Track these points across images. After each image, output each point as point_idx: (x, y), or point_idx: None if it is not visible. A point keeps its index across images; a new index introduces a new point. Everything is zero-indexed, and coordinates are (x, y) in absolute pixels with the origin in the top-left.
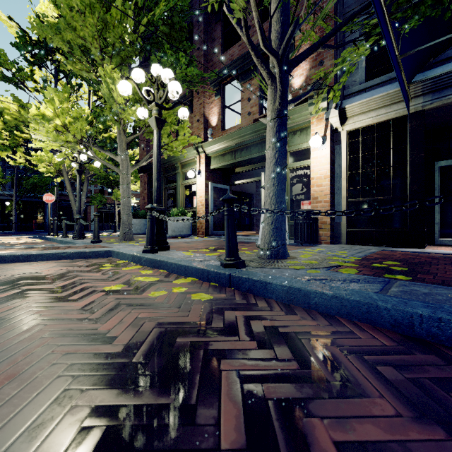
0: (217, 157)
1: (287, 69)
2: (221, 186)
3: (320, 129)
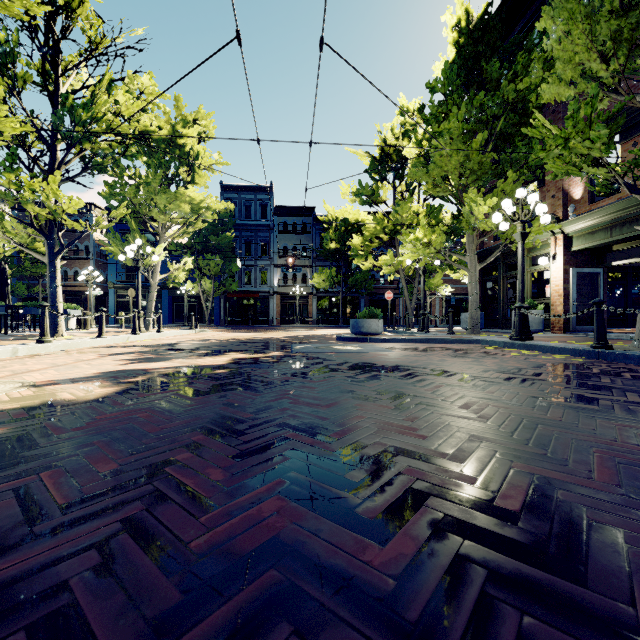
0: (581, 237)
1: None
2: (588, 270)
3: None
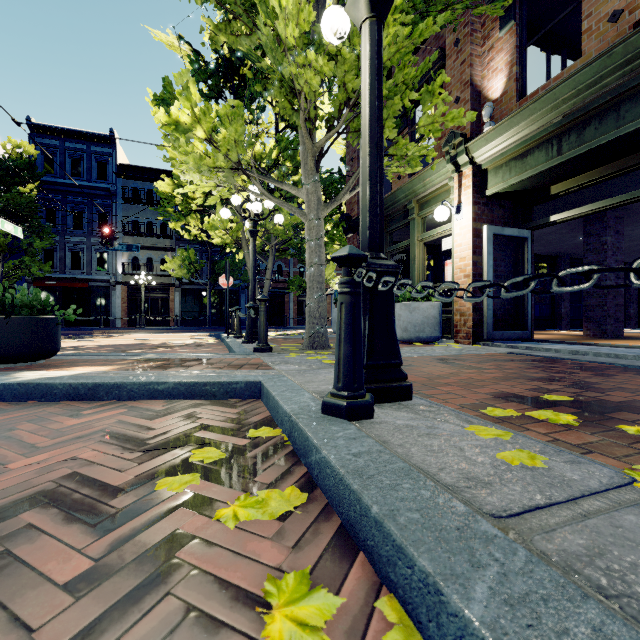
0: (503, 167)
1: None
2: (511, 231)
3: None
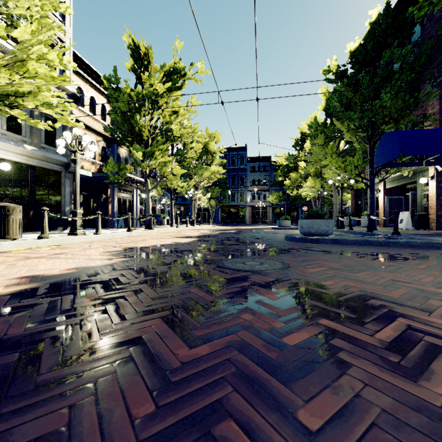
0: (390, 182)
1: (372, 177)
2: (395, 197)
3: (432, 171)
